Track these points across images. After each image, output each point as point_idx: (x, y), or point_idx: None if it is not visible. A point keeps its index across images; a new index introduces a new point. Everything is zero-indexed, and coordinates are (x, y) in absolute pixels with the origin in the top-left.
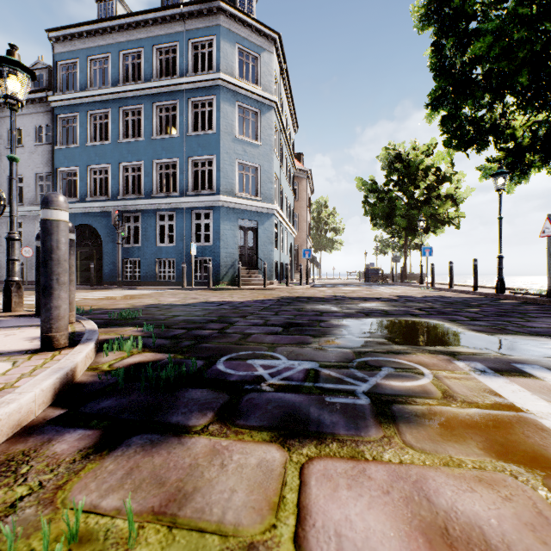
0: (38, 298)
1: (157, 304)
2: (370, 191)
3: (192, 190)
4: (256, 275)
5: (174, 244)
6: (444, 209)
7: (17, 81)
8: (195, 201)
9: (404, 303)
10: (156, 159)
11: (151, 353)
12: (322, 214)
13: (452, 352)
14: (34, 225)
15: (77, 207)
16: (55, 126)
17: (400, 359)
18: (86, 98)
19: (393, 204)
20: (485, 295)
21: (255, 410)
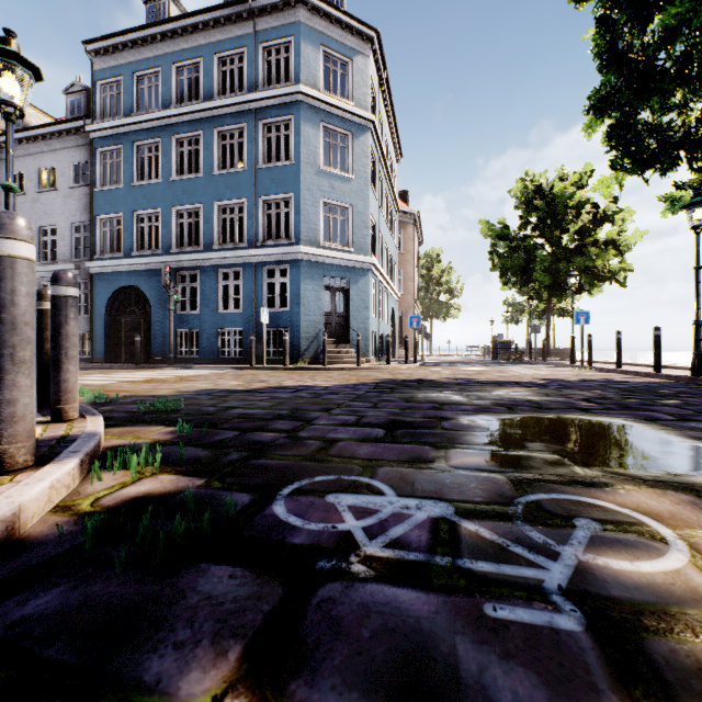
0: (37, 382)
1: (211, 389)
2: (499, 238)
3: (264, 240)
4: (346, 350)
5: (241, 311)
6: (604, 260)
7: (14, 80)
8: (268, 254)
9: (559, 390)
10: (218, 201)
11: (173, 475)
12: (433, 271)
13: (689, 485)
14: None
15: (120, 264)
16: (94, 163)
17: (601, 499)
18: (132, 126)
19: (532, 254)
20: (674, 379)
21: (334, 641)
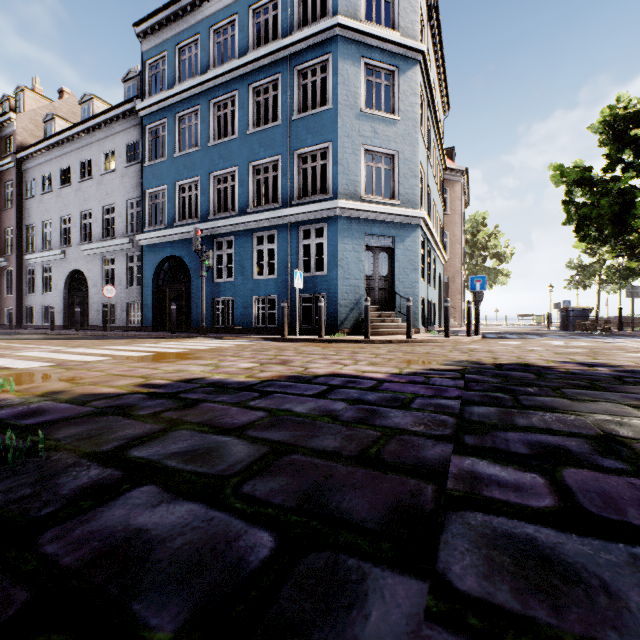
0: None
1: (194, 380)
2: (577, 183)
3: (299, 198)
4: (391, 318)
5: (275, 276)
6: None
7: None
8: (303, 212)
9: None
10: (252, 161)
11: None
12: (478, 236)
13: None
14: (125, 260)
15: (164, 234)
16: (143, 140)
17: None
18: (174, 98)
19: (629, 198)
20: None
21: None
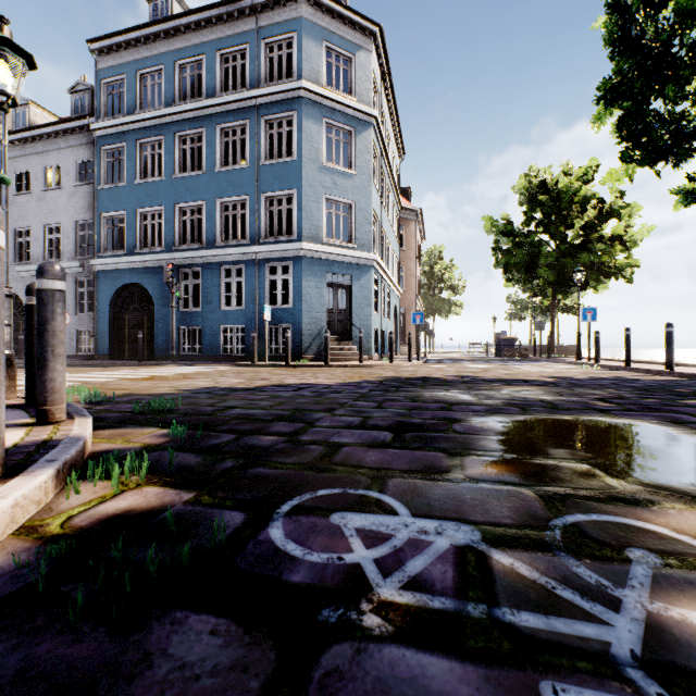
0: (28, 380)
1: (211, 387)
2: (503, 234)
3: (266, 236)
4: (349, 347)
5: (243, 308)
6: (610, 256)
7: (6, 67)
8: (270, 251)
9: (570, 389)
10: (220, 198)
11: (159, 488)
12: (435, 268)
13: None
14: (73, 285)
15: (123, 261)
16: (98, 161)
17: (651, 522)
18: (135, 123)
19: (536, 250)
20: (688, 377)
21: None
